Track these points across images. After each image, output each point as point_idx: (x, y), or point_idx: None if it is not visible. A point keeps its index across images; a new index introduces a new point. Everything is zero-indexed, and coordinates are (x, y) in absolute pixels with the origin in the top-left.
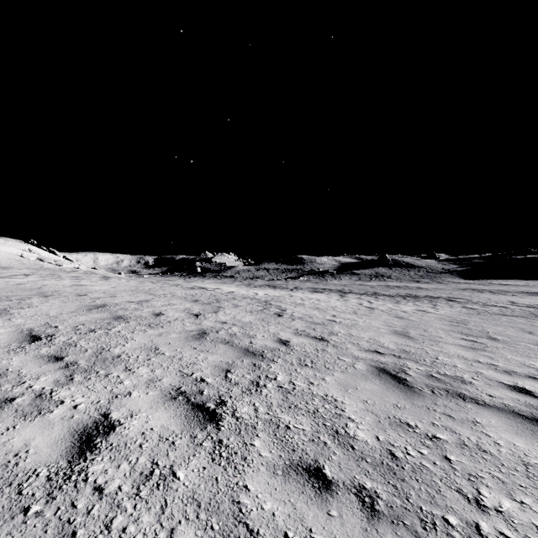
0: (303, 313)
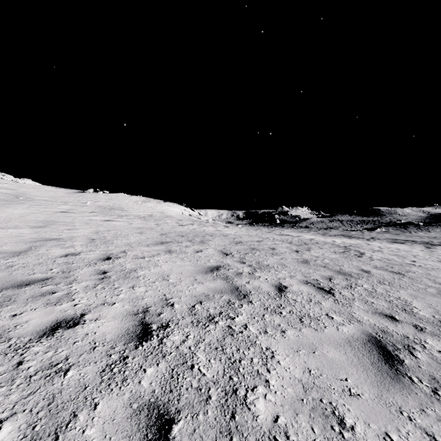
0: (381, 256)
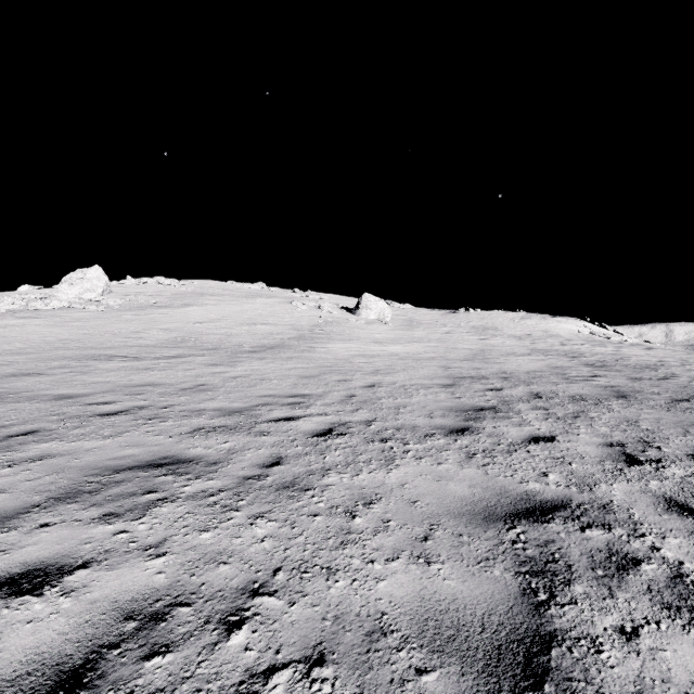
0: None
